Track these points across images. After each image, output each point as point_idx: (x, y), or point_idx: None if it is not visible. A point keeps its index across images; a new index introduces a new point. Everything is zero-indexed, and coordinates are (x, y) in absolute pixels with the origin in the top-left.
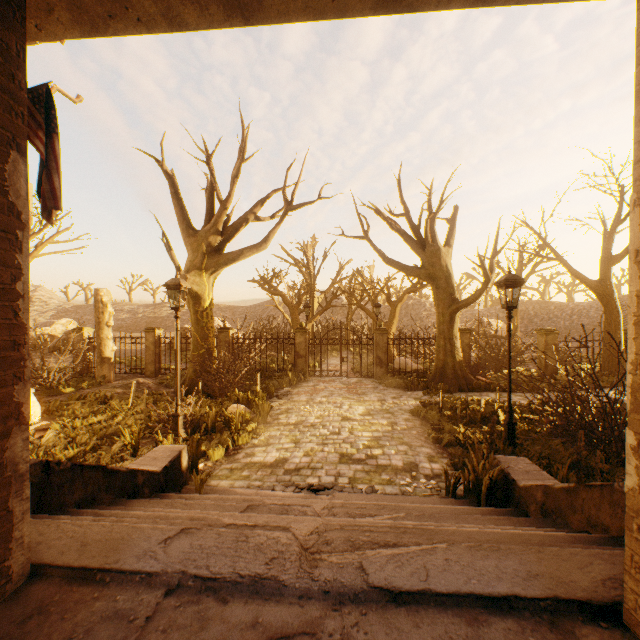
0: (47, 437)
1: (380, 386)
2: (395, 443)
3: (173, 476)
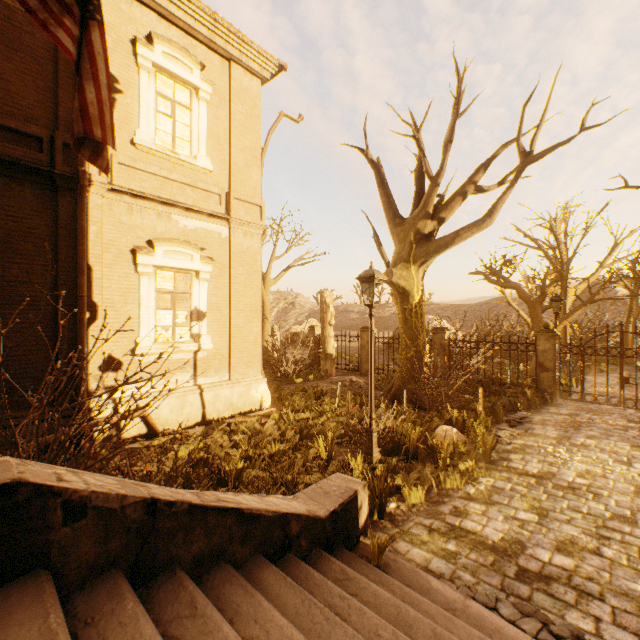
0: (267, 425)
1: None
2: None
3: (345, 524)
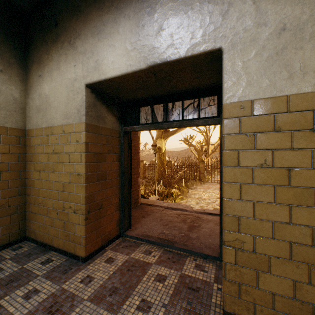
0: None
1: None
2: None
3: None
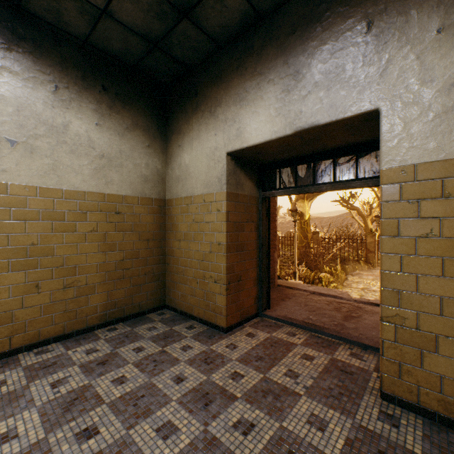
0: None
1: None
2: None
3: None
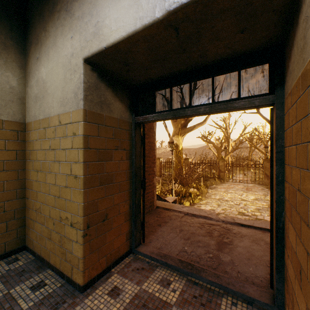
0: None
1: (266, 189)
2: (268, 212)
3: None
